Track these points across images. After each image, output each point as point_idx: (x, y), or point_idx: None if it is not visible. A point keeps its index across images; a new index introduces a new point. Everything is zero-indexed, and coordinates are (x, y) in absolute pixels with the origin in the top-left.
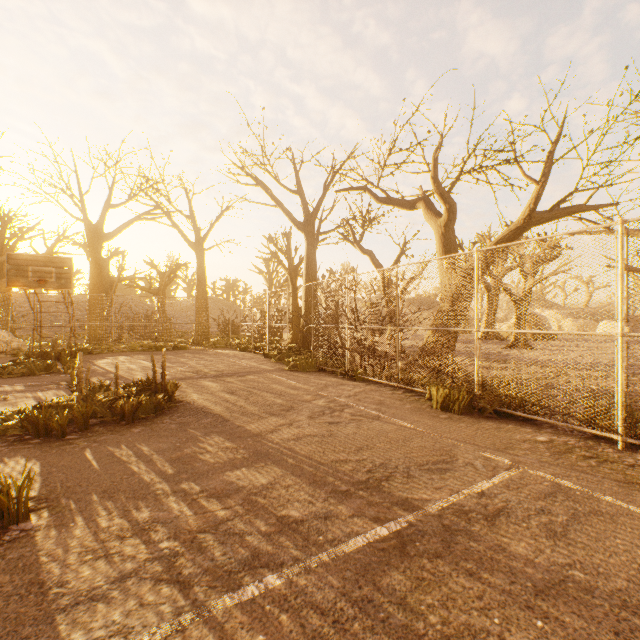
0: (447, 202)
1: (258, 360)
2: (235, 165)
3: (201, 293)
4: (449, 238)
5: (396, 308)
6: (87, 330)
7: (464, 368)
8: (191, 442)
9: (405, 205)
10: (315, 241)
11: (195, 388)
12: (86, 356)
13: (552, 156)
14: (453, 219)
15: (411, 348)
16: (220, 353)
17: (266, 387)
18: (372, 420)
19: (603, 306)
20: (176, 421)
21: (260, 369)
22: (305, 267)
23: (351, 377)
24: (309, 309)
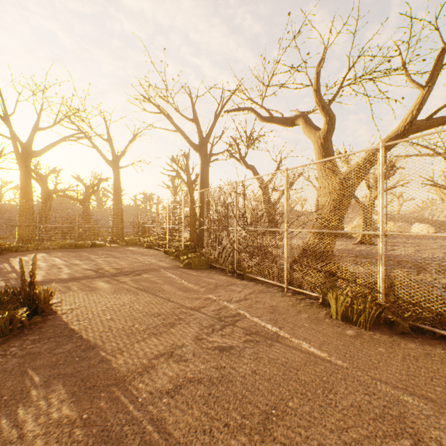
0: (328, 114)
1: (158, 257)
2: (142, 96)
3: (117, 201)
4: (328, 148)
5: (285, 210)
6: (18, 231)
7: (365, 274)
8: (10, 406)
9: (285, 122)
10: (208, 160)
11: (84, 291)
12: (10, 254)
13: (443, 58)
14: (332, 130)
15: (301, 250)
16: (129, 250)
17: (157, 289)
18: (271, 342)
19: (411, 213)
20: (24, 351)
21: (157, 266)
22: (200, 180)
23: (239, 275)
24: (203, 214)
